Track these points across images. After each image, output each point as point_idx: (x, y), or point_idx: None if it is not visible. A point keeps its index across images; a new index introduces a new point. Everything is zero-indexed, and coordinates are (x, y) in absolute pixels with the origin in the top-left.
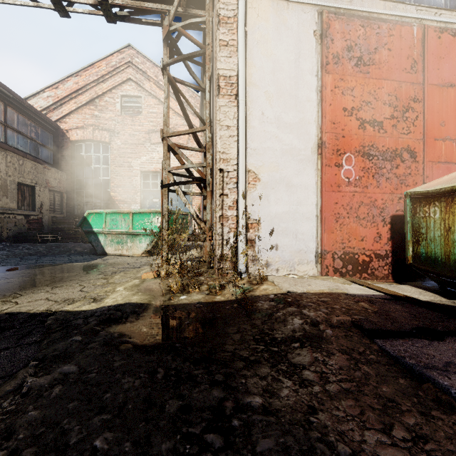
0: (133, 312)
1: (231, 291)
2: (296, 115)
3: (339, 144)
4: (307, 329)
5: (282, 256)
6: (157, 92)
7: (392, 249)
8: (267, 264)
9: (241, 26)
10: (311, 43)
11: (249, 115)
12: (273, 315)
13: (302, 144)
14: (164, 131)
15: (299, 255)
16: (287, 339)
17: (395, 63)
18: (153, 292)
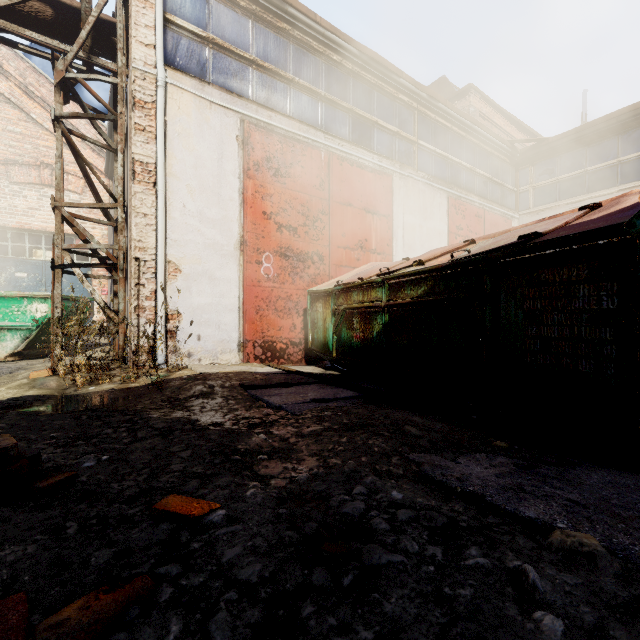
0: (37, 400)
1: (148, 379)
2: (219, 212)
3: (260, 243)
4: (205, 390)
5: (205, 346)
6: (23, 102)
7: (305, 337)
8: (189, 355)
9: (160, 116)
10: (233, 147)
11: (170, 205)
12: (182, 388)
13: (225, 240)
14: (56, 198)
15: (222, 345)
16: (188, 397)
17: (308, 179)
18: (52, 387)
